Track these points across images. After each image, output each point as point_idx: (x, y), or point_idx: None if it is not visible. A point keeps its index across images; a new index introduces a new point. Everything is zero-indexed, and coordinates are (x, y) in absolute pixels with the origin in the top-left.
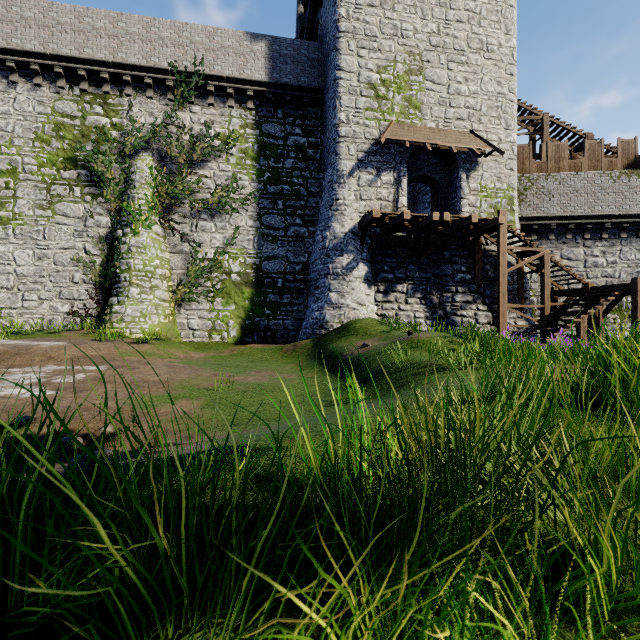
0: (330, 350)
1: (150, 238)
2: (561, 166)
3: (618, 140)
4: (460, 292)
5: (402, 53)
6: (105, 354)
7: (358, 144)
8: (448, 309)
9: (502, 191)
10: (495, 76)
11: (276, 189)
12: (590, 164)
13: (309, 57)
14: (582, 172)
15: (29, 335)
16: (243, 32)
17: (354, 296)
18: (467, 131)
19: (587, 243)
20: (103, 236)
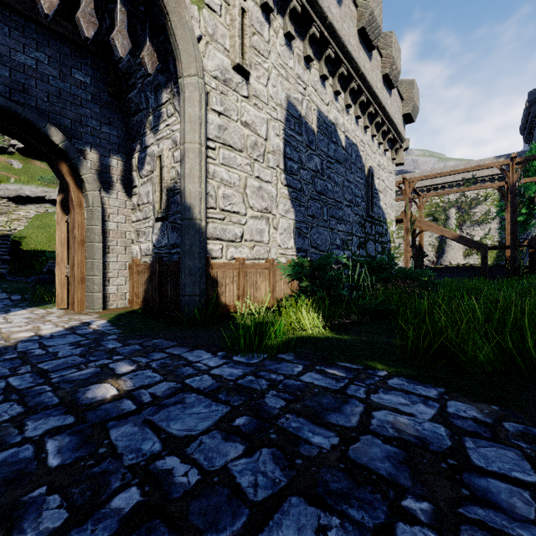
0: None
1: None
2: None
3: None
4: None
5: None
6: None
7: None
8: None
9: None
10: None
11: None
12: None
13: None
14: None
15: None
16: (493, 157)
17: None
18: None
19: None
20: (437, 236)
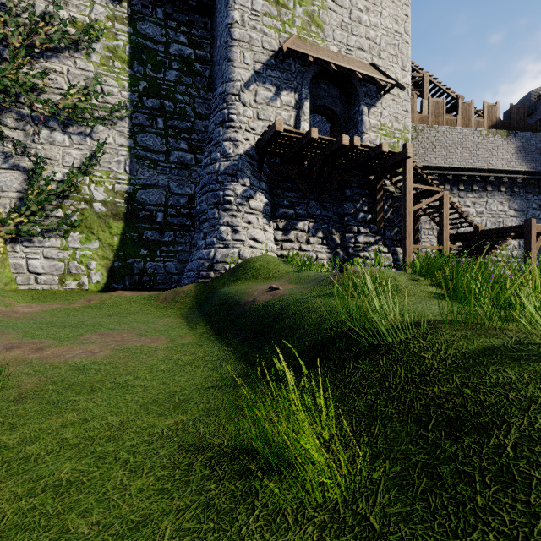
0: (221, 297)
1: None
2: (440, 121)
3: (484, 103)
4: (362, 232)
5: None
6: None
7: (255, 53)
8: (351, 250)
9: (399, 132)
10: (393, 13)
11: (155, 103)
12: (463, 122)
13: None
14: (458, 127)
15: None
16: None
17: (251, 231)
18: (368, 63)
19: (461, 194)
20: None
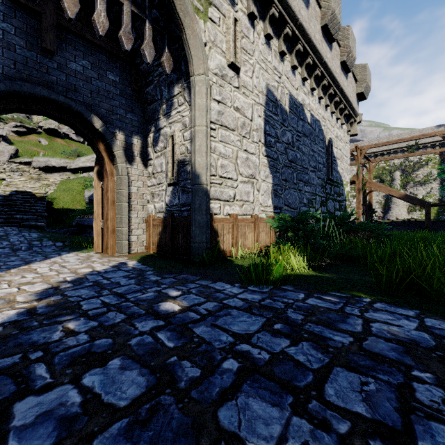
0: None
1: None
2: None
3: None
4: None
5: None
6: None
7: None
8: None
9: None
10: None
11: None
12: None
13: None
14: None
15: None
16: (434, 126)
17: None
18: None
19: None
20: (384, 195)
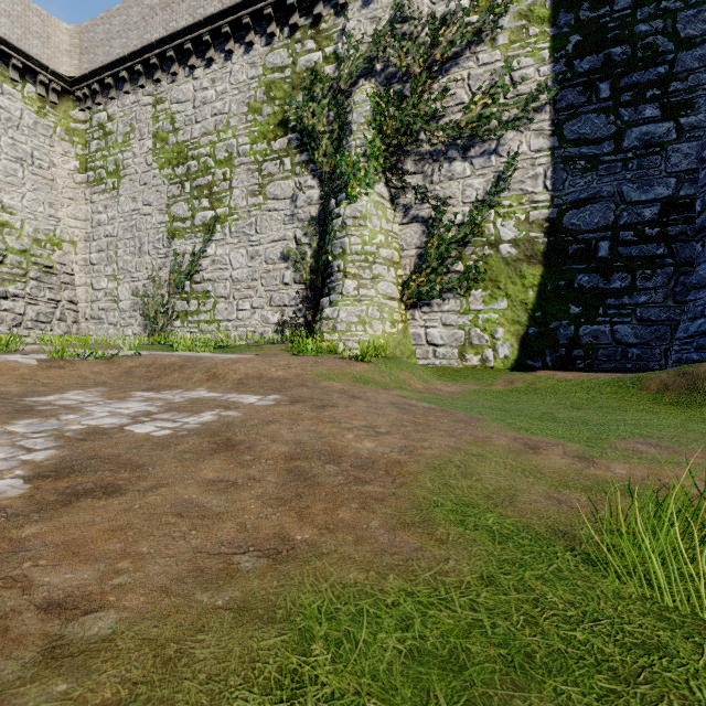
0: None
1: (371, 202)
2: None
3: None
4: None
5: None
6: (293, 374)
7: None
8: None
9: None
10: None
11: (594, 61)
12: None
13: None
14: None
15: (232, 349)
16: None
17: None
18: None
19: None
20: (315, 216)
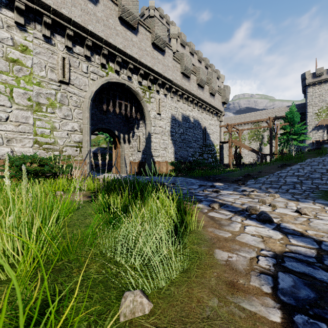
0: None
1: (267, 147)
2: None
3: None
4: None
5: (325, 104)
6: None
7: (312, 126)
8: None
9: None
10: None
11: None
12: None
13: (302, 106)
14: None
15: None
16: (285, 106)
17: None
18: None
19: None
20: (258, 147)
